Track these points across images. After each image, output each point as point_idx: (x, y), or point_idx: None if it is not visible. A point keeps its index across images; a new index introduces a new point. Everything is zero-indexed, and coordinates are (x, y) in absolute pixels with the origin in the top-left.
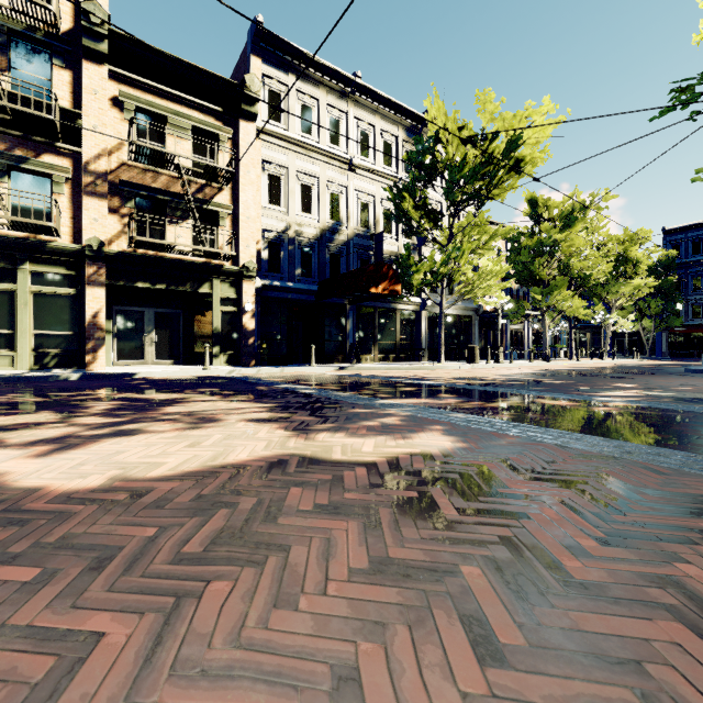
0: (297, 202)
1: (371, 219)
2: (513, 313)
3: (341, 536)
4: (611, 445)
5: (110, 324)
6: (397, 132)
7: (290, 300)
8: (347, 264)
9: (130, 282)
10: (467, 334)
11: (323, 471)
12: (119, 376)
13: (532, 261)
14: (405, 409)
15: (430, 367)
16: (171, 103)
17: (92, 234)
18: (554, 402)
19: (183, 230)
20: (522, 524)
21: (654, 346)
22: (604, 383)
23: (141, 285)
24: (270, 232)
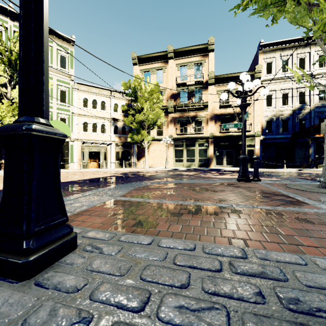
0: (280, 102)
1: None
2: None
3: None
4: None
5: (214, 155)
6: None
7: (276, 142)
8: (309, 122)
9: (219, 143)
10: None
11: None
12: (217, 169)
13: None
14: (285, 177)
15: None
16: None
17: (210, 132)
18: None
19: None
20: None
21: None
22: None
23: (222, 143)
24: (267, 117)
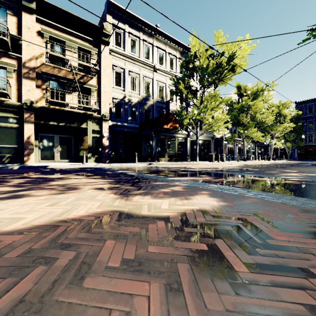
0: (129, 85)
1: (164, 94)
2: (229, 139)
3: (142, 307)
4: (314, 203)
5: (37, 142)
6: (176, 54)
7: (125, 131)
8: (153, 115)
9: (46, 122)
10: (208, 148)
11: (134, 224)
12: (39, 167)
13: (238, 115)
14: (184, 182)
15: (192, 163)
16: (67, 35)
17: (27, 97)
18: (261, 178)
19: (73, 97)
20: (313, 284)
21: (291, 155)
22: (279, 170)
23: (52, 123)
24: (116, 99)
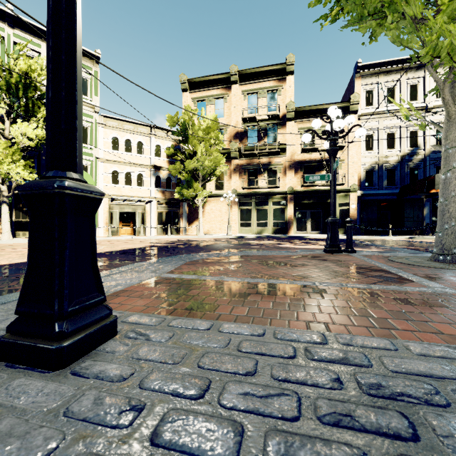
0: (384, 145)
1: None
2: None
3: None
4: None
5: (294, 217)
6: None
7: (379, 200)
8: (424, 172)
9: (301, 201)
10: None
11: None
12: (298, 237)
13: None
14: (389, 247)
15: None
16: None
17: (289, 185)
18: None
19: None
20: None
21: None
22: None
23: (305, 201)
24: (366, 165)
